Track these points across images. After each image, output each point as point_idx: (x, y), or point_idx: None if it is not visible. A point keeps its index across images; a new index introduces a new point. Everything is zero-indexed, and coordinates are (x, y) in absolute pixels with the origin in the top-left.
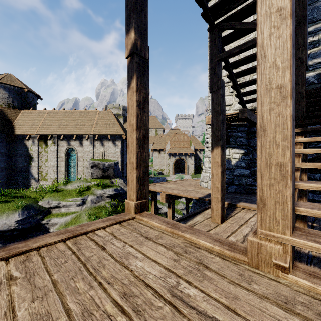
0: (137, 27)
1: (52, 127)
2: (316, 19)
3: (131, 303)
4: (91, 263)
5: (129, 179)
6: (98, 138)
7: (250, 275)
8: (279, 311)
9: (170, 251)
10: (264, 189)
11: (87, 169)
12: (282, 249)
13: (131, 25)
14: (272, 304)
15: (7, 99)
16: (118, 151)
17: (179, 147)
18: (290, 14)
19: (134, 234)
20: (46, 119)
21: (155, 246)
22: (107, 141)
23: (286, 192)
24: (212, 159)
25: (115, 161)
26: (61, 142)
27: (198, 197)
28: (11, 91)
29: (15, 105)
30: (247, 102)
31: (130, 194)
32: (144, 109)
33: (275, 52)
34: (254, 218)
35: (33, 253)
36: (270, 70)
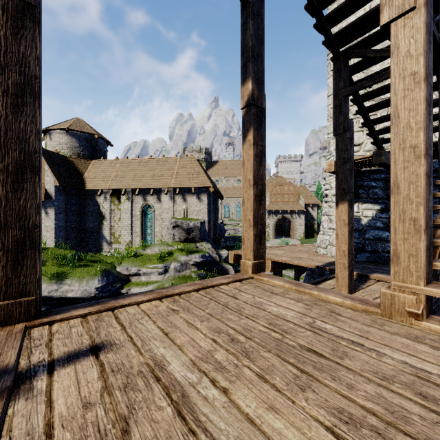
0: (254, 77)
1: (126, 179)
2: None
3: (278, 328)
4: (230, 306)
5: (245, 237)
6: (179, 192)
7: (382, 322)
8: (408, 341)
9: (300, 303)
10: (397, 244)
11: (168, 230)
12: (415, 298)
13: (247, 75)
14: (401, 337)
15: (77, 148)
16: (203, 208)
17: (282, 201)
18: (423, 79)
19: (258, 290)
20: (119, 170)
21: (283, 299)
22: (190, 195)
23: (419, 246)
24: (336, 216)
25: (201, 221)
26: (136, 197)
27: (316, 266)
28: (81, 138)
29: (85, 155)
30: (384, 141)
31: (246, 254)
32: (260, 162)
33: (408, 113)
34: None
35: (177, 297)
36: (403, 131)
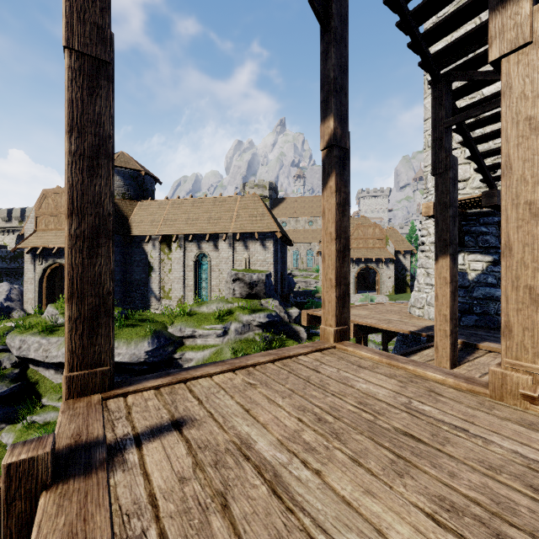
0: (337, 113)
1: (177, 224)
2: None
3: (369, 408)
4: (313, 381)
5: (325, 300)
6: (240, 238)
7: (491, 404)
8: (521, 428)
9: (392, 379)
10: (509, 315)
11: (227, 284)
12: (531, 378)
13: (328, 112)
14: (513, 423)
15: (122, 187)
16: (269, 257)
17: (365, 247)
18: None
19: (343, 363)
20: (170, 212)
21: (373, 374)
22: (253, 242)
23: (536, 318)
24: (436, 273)
25: (266, 273)
26: (189, 244)
27: (410, 331)
28: (126, 176)
29: (130, 195)
30: (497, 178)
31: (327, 319)
32: (344, 212)
33: (523, 164)
34: None
35: (251, 369)
36: (517, 184)
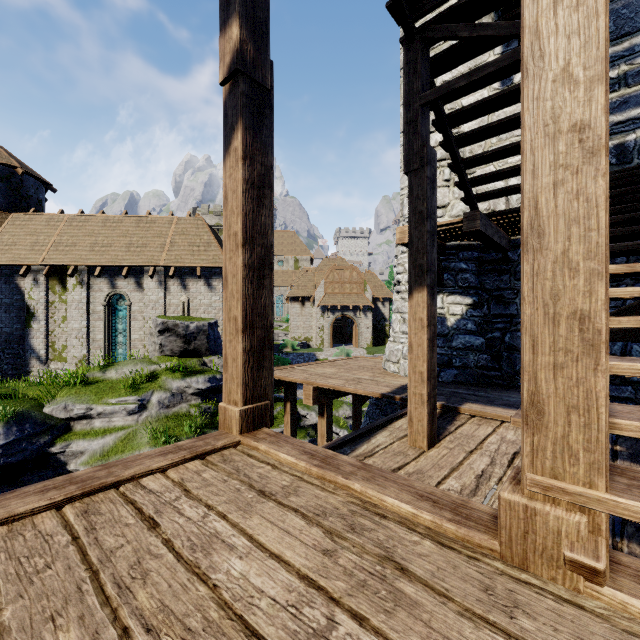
0: (246, 15)
1: (77, 250)
2: (613, 35)
3: None
4: (112, 568)
5: (228, 356)
6: (175, 274)
7: (508, 589)
8: None
9: (315, 527)
10: (539, 378)
11: (151, 337)
12: (587, 522)
13: (231, 10)
14: None
15: None
16: (216, 301)
17: (342, 292)
18: None
19: (232, 485)
20: (65, 233)
21: (280, 515)
22: (194, 280)
23: (595, 385)
24: (410, 313)
25: (210, 321)
26: (96, 280)
27: (381, 394)
28: None
29: None
30: (480, 197)
31: (230, 391)
32: (261, 199)
33: (567, 44)
34: (496, 436)
35: None
36: (554, 90)
